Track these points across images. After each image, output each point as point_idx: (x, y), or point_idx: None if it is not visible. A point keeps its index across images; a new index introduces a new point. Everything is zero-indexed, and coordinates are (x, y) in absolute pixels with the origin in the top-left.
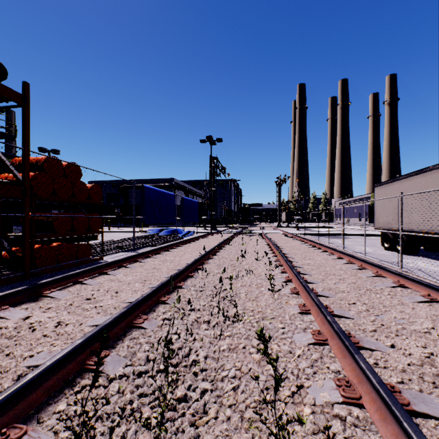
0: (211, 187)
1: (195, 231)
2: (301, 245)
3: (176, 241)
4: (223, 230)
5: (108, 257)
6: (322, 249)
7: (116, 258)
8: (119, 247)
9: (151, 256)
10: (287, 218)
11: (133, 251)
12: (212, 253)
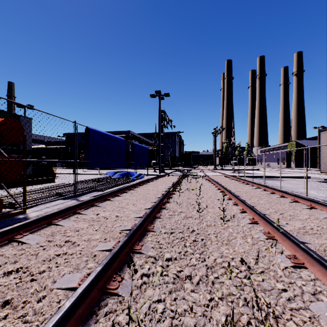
0: (160, 135)
1: (146, 173)
2: (255, 191)
3: (126, 184)
4: (170, 173)
5: (36, 208)
6: (286, 197)
7: (45, 210)
8: (58, 194)
9: (80, 211)
10: (222, 162)
11: (74, 198)
12: (161, 206)
